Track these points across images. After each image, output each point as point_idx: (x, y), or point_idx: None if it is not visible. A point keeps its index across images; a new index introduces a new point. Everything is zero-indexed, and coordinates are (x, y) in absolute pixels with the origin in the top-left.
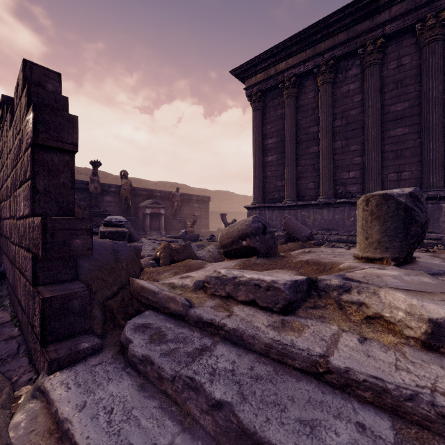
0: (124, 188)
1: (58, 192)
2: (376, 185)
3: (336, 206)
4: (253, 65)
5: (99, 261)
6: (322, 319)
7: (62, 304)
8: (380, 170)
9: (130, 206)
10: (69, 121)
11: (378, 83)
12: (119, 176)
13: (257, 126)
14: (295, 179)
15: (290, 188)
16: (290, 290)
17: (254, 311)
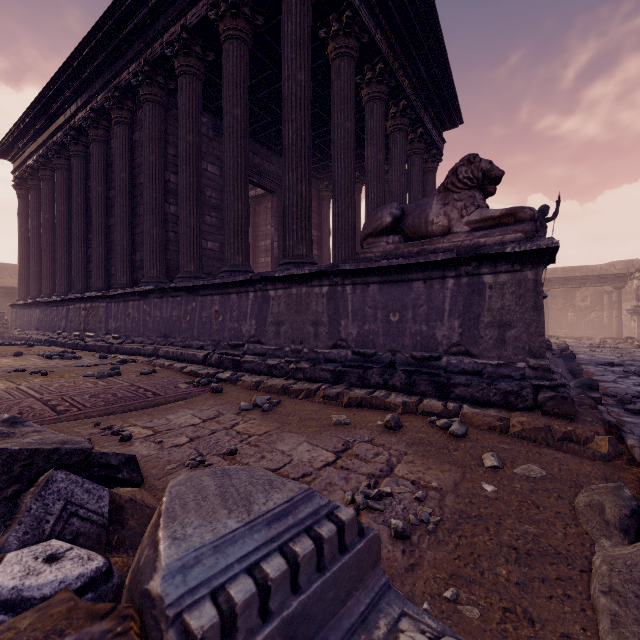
0: None
1: None
2: (60, 286)
3: (41, 306)
4: (6, 149)
5: None
6: None
7: None
8: (66, 271)
9: None
10: None
11: (62, 187)
12: None
13: (20, 215)
14: (37, 276)
15: (32, 286)
16: None
17: None
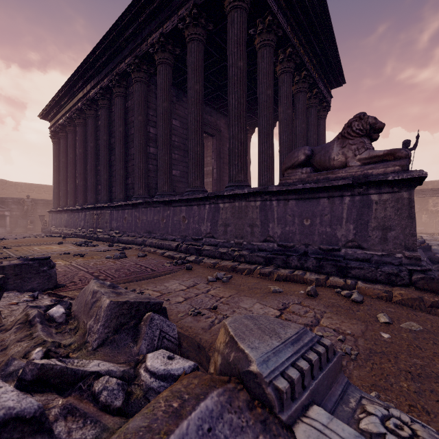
0: None
1: None
2: (79, 199)
3: (68, 212)
4: (46, 114)
5: None
6: None
7: None
8: (83, 190)
9: None
10: None
11: (81, 137)
12: (19, 183)
13: (54, 155)
14: (65, 193)
15: (61, 199)
16: None
17: None
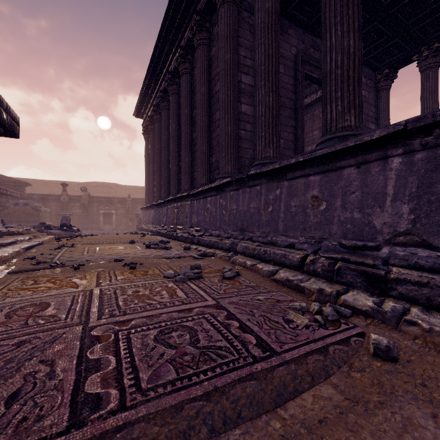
0: (83, 197)
1: None
2: (163, 193)
3: (154, 208)
4: (138, 110)
5: None
6: None
7: None
8: (167, 182)
9: (94, 209)
10: None
11: (165, 122)
12: (127, 186)
13: (145, 151)
14: (153, 188)
15: (150, 195)
16: None
17: None
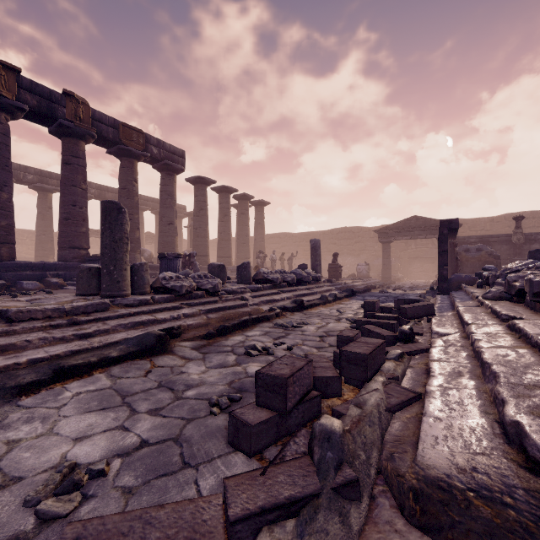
0: None
1: (444, 261)
2: None
3: None
4: None
5: (456, 279)
6: (483, 289)
7: (441, 285)
8: None
9: None
10: (445, 244)
11: None
12: None
13: None
14: None
15: None
16: (478, 283)
17: (474, 288)
